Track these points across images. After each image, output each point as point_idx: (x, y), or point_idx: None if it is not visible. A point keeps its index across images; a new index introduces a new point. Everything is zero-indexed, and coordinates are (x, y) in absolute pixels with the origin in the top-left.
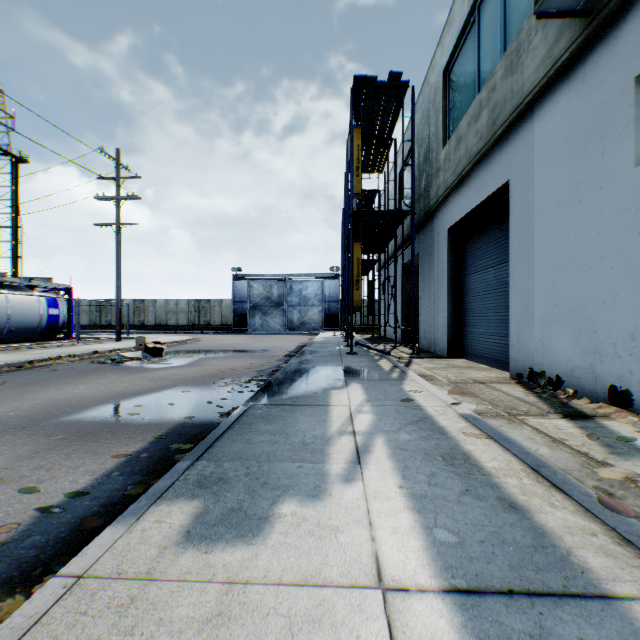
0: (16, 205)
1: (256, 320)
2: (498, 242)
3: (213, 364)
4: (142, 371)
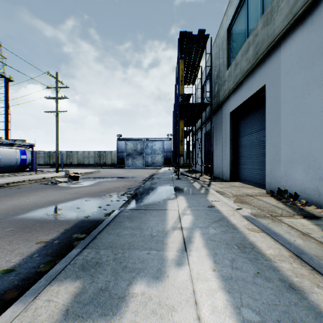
0: (7, 103)
1: (129, 161)
2: (258, 119)
3: (105, 184)
4: (66, 188)
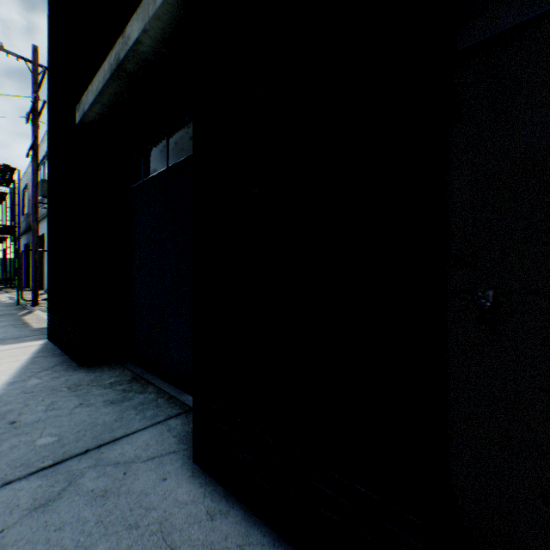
0: None
1: None
2: None
3: None
4: None
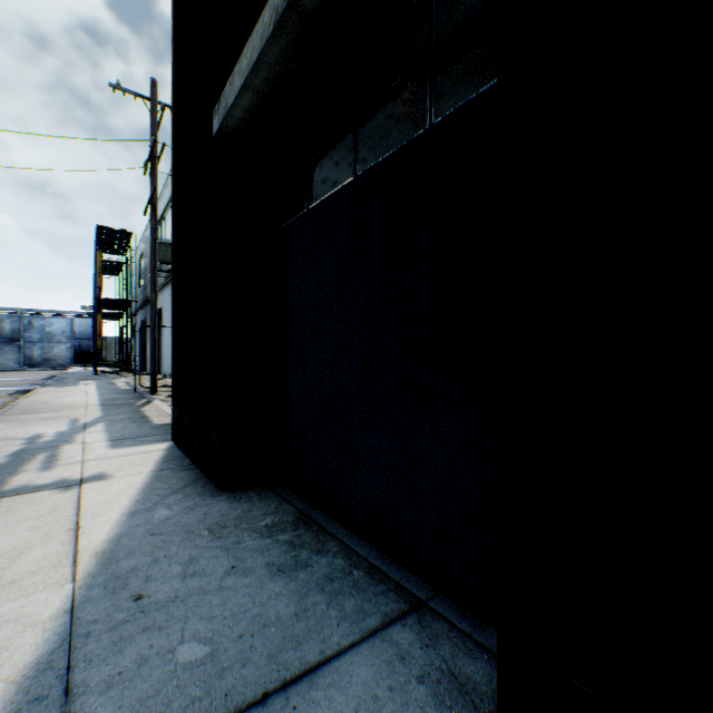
0: None
1: None
2: None
3: None
4: None
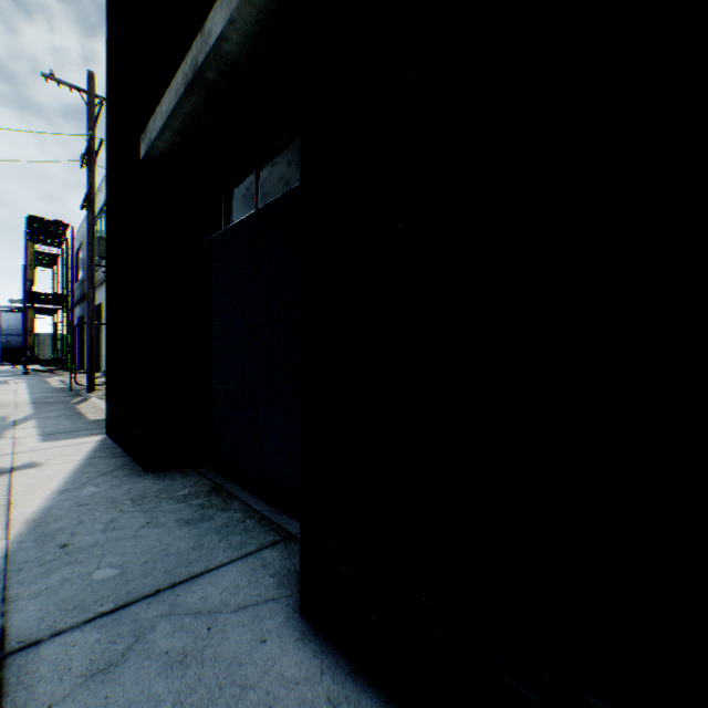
0: None
1: None
2: None
3: None
4: None
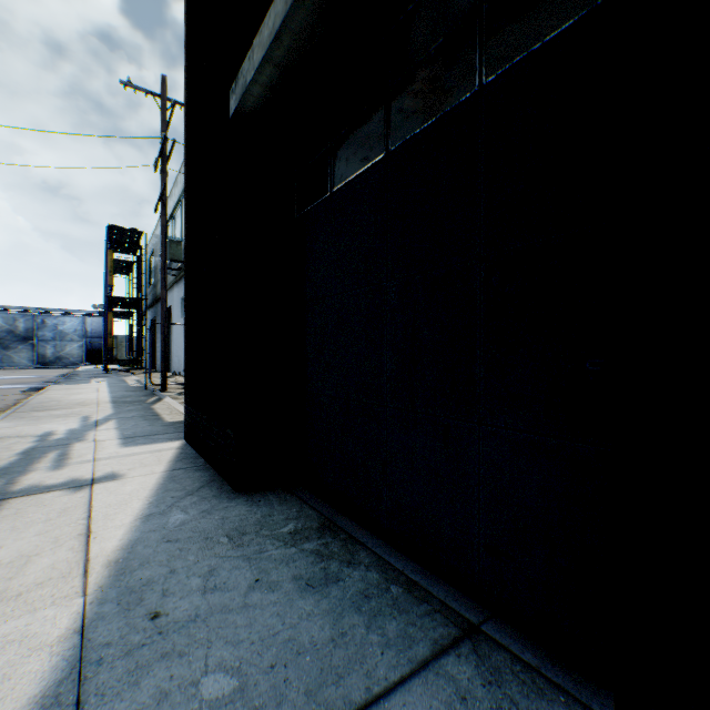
0: None
1: None
2: None
3: (7, 381)
4: None
